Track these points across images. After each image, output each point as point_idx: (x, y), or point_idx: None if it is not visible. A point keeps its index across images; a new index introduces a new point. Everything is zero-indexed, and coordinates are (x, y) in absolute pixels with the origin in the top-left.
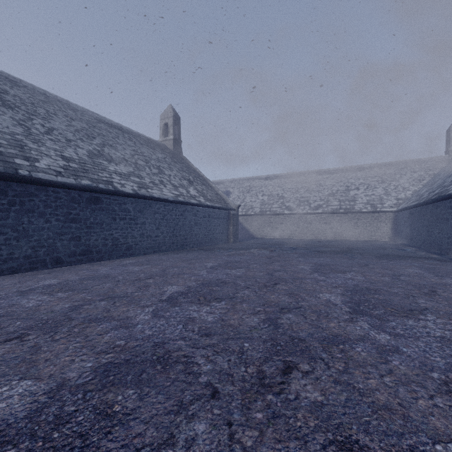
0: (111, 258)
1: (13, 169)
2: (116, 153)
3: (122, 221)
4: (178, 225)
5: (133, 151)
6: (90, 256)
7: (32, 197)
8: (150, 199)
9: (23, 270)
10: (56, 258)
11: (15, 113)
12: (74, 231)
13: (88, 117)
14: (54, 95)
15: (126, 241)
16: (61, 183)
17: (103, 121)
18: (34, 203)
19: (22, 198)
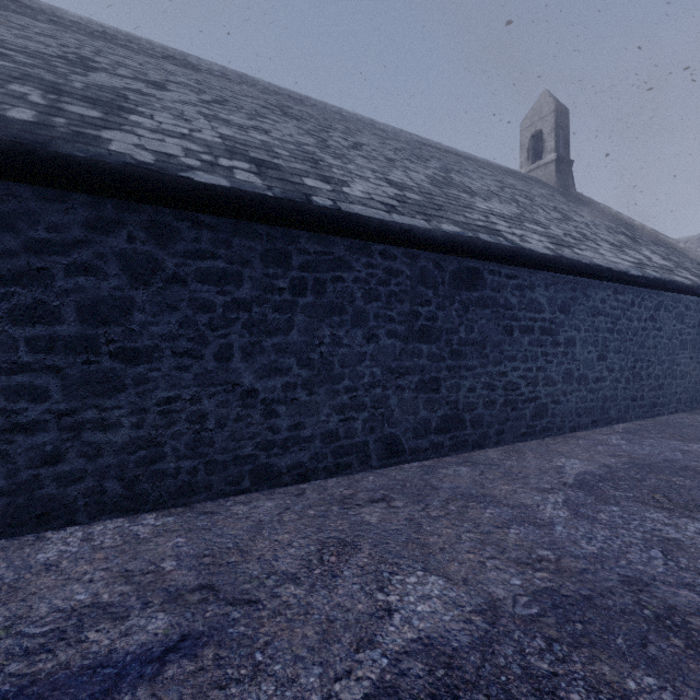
0: (501, 439)
1: (300, 194)
2: (472, 183)
3: (525, 336)
4: (643, 348)
5: (496, 182)
6: (458, 435)
7: (338, 270)
8: (588, 273)
9: (321, 473)
10: (389, 440)
11: (301, 124)
12: (425, 364)
13: (405, 139)
14: (352, 114)
15: (532, 392)
16: (400, 229)
17: (428, 145)
18: (344, 286)
19: (320, 274)
